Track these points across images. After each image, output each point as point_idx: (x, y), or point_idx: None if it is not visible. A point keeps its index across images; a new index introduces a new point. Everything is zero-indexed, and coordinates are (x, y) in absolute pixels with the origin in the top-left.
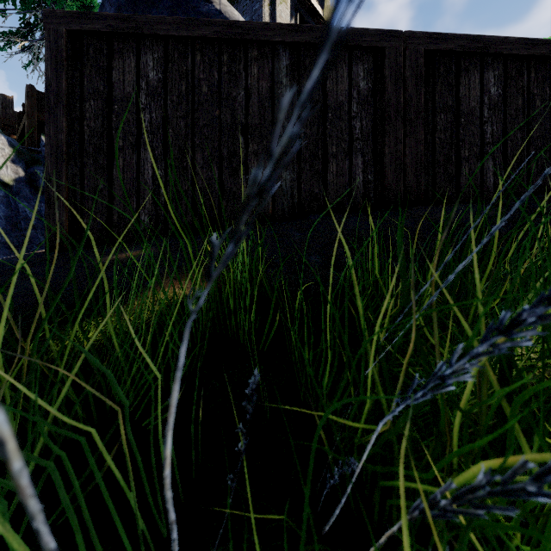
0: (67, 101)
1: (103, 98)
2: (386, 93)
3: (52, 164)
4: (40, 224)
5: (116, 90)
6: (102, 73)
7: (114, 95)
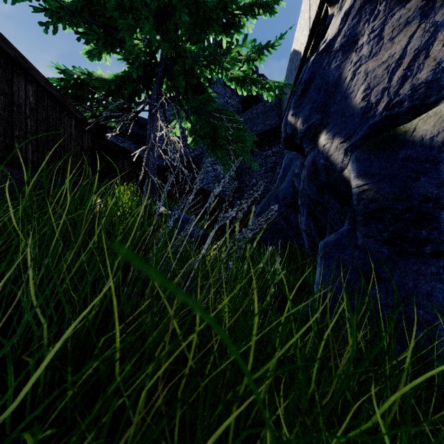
0: None
1: None
2: None
3: None
4: None
5: None
6: None
7: None
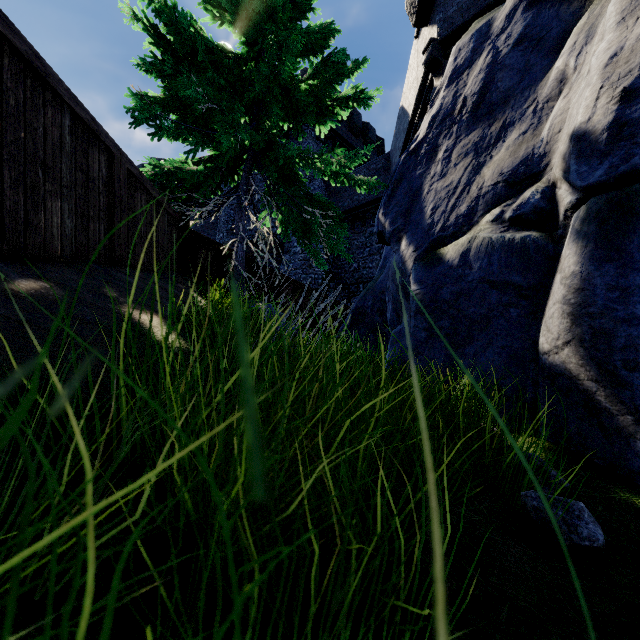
0: None
1: None
2: (115, 186)
3: None
4: None
5: None
6: None
7: None
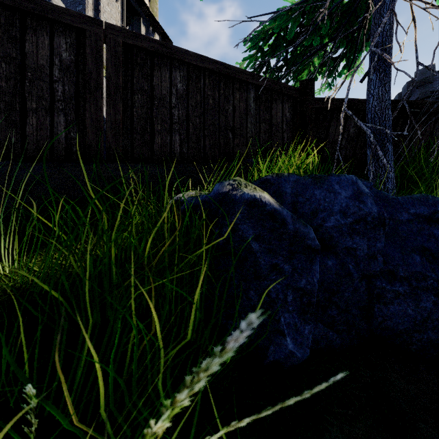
0: None
1: None
2: (87, 67)
3: None
4: None
5: None
6: None
7: None
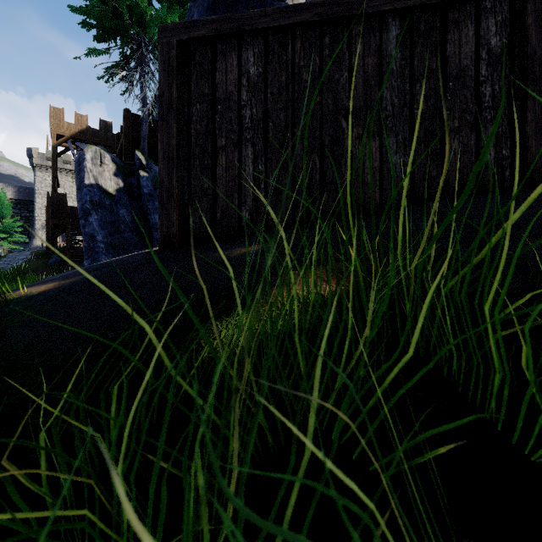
0: (177, 107)
1: (208, 100)
2: (529, 46)
3: (164, 168)
4: (134, 227)
5: (219, 91)
6: (206, 77)
7: (217, 96)
